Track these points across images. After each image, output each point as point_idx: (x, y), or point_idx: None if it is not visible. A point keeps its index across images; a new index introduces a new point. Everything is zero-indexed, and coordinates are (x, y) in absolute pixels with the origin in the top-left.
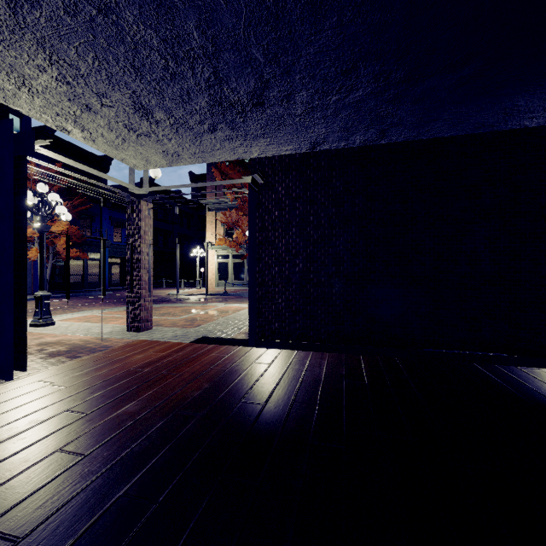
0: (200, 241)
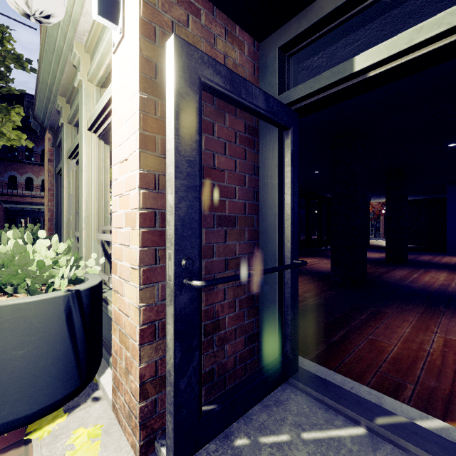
0: None
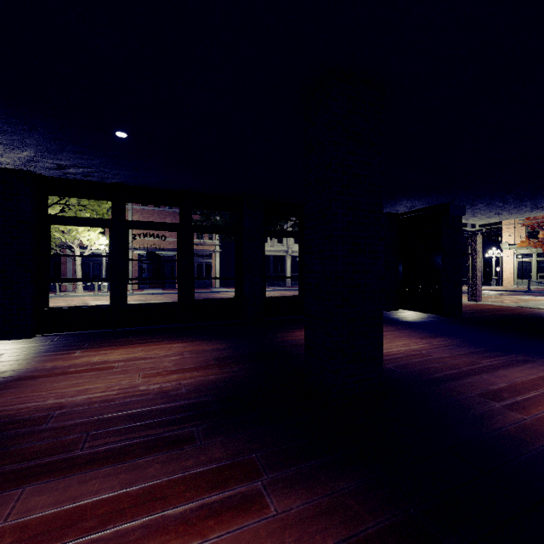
0: (491, 240)
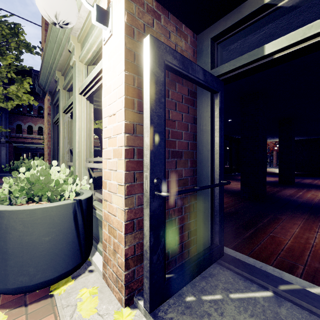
0: None
